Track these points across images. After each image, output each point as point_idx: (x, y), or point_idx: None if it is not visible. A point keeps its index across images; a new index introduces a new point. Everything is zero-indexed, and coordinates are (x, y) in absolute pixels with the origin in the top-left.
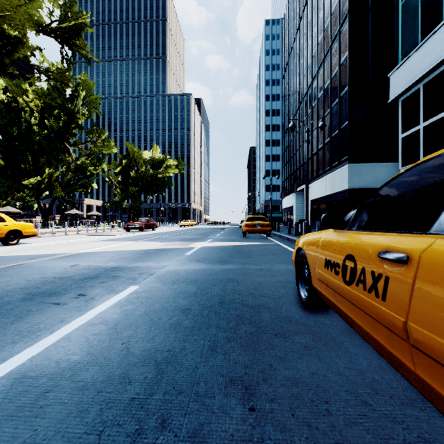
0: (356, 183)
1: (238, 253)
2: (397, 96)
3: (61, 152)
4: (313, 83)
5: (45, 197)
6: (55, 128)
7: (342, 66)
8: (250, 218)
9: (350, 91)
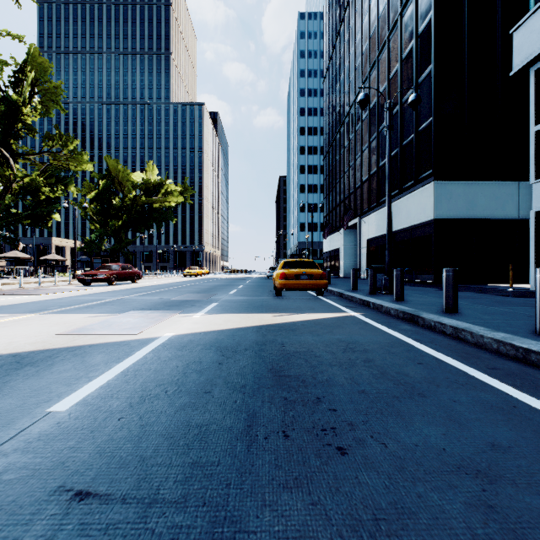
0: (445, 211)
1: (278, 386)
2: (530, 62)
3: None
4: (371, 75)
5: None
6: None
7: (421, 37)
8: (288, 264)
9: (437, 71)
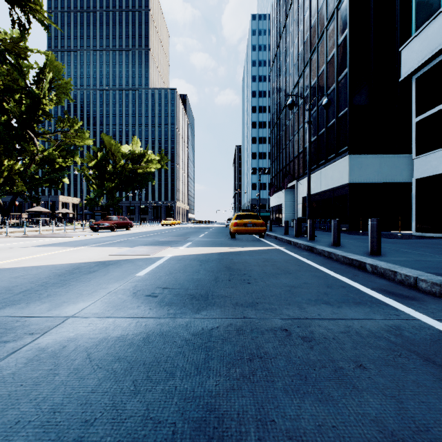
0: (357, 177)
1: (228, 271)
2: (412, 73)
3: (24, 141)
4: (305, 71)
5: (4, 192)
6: (16, 114)
7: (340, 47)
8: (239, 216)
9: (351, 74)
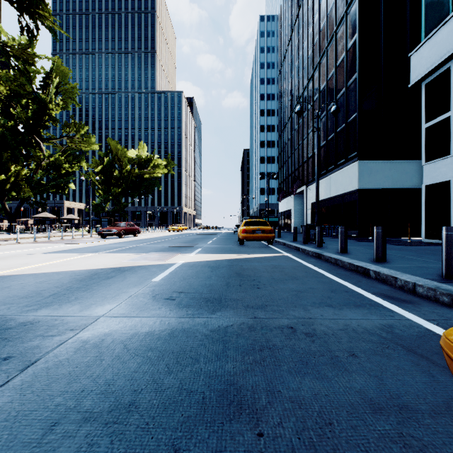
0: (366, 183)
1: (238, 276)
2: (421, 79)
3: (31, 147)
4: (315, 75)
5: (11, 198)
6: (23, 119)
7: (349, 52)
8: (248, 223)
9: (360, 79)
